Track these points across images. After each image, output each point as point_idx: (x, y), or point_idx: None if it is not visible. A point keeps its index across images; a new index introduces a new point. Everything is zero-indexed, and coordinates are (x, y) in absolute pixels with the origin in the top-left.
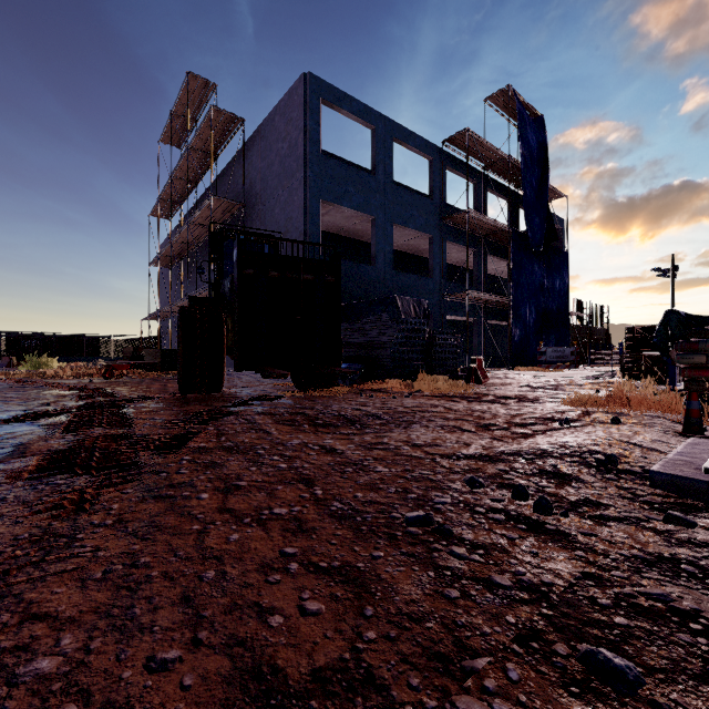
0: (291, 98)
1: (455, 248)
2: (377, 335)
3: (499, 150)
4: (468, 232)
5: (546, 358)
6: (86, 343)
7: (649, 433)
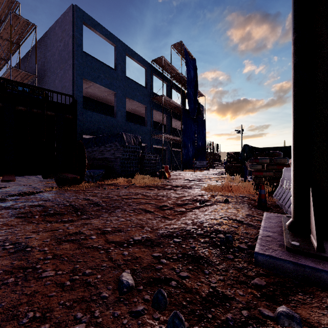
0: (65, 17)
1: (158, 114)
2: (113, 153)
3: (177, 69)
4: (163, 105)
5: (196, 166)
6: None
7: (243, 209)
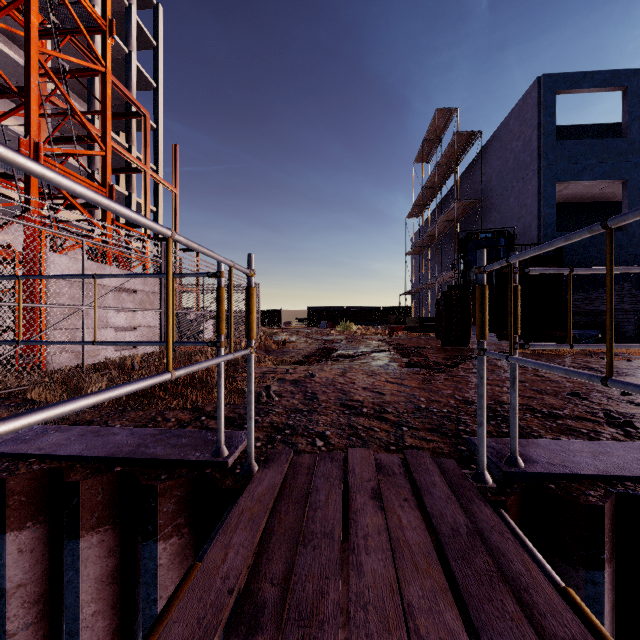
0: (525, 102)
1: None
2: (618, 303)
3: None
4: None
5: None
6: (366, 313)
7: None
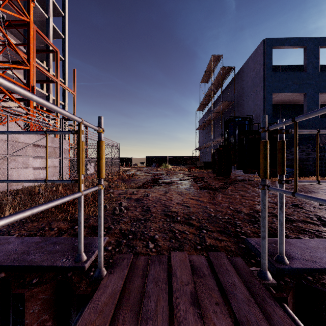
0: (257, 52)
1: None
2: (304, 154)
3: None
4: None
5: None
6: (176, 159)
7: None
